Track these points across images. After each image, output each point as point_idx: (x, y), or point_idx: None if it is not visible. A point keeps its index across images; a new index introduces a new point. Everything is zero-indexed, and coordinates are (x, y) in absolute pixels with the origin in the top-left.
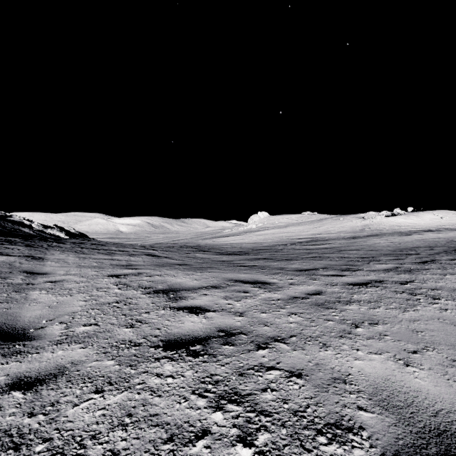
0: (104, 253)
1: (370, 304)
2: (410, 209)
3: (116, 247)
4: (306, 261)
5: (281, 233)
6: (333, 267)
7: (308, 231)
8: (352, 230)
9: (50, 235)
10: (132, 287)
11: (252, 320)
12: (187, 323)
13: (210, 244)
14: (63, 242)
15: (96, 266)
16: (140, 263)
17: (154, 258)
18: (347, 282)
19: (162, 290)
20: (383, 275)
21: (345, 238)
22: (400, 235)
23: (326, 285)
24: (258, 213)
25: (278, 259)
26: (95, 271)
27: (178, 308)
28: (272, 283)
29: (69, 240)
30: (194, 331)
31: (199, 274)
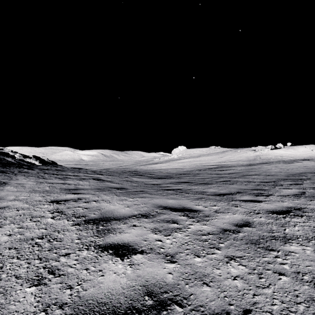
0: (60, 177)
1: (311, 243)
2: (288, 144)
3: (72, 172)
4: (221, 185)
5: (195, 161)
6: (246, 191)
7: (215, 160)
8: (247, 159)
9: (28, 163)
10: (65, 215)
11: (186, 272)
12: (107, 276)
13: (144, 169)
14: (33, 168)
15: (47, 190)
16: (86, 187)
17: (98, 182)
18: (268, 209)
19: (94, 219)
20: (297, 201)
21: (243, 165)
22: (284, 163)
23: (250, 213)
24: (179, 147)
25: (197, 183)
26: (41, 197)
27: (103, 248)
28: (198, 210)
29: (40, 167)
30: (113, 294)
31: (132, 200)
